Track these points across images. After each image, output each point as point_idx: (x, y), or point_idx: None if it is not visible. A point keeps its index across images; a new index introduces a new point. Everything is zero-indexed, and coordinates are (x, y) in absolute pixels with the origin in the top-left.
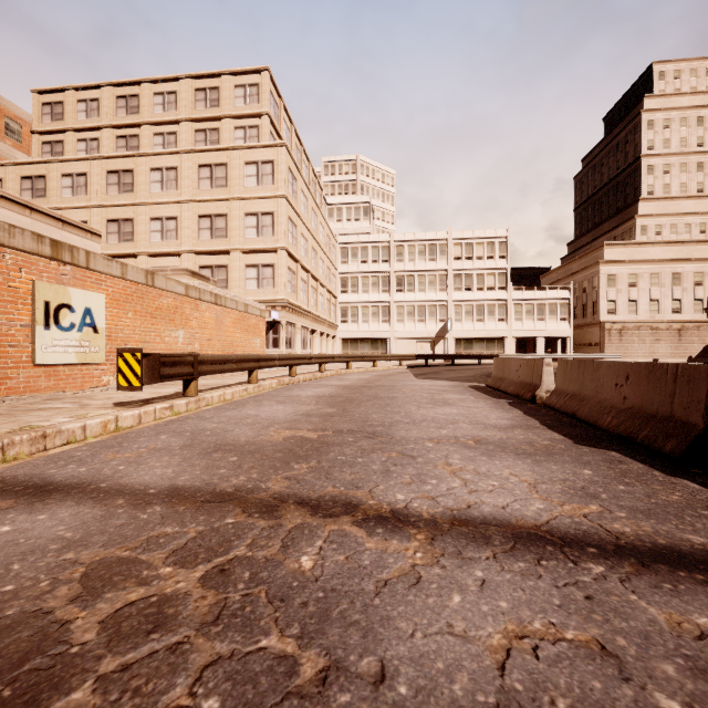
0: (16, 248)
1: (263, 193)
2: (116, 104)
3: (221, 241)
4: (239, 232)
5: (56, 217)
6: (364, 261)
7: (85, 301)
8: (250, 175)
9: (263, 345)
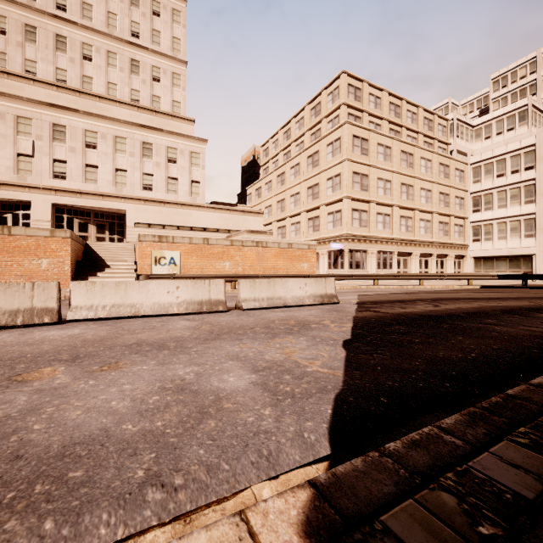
0: (146, 241)
1: (335, 161)
2: (283, 137)
3: (316, 201)
4: (324, 193)
5: (241, 210)
6: (500, 175)
7: (171, 255)
8: (329, 152)
9: (313, 267)
